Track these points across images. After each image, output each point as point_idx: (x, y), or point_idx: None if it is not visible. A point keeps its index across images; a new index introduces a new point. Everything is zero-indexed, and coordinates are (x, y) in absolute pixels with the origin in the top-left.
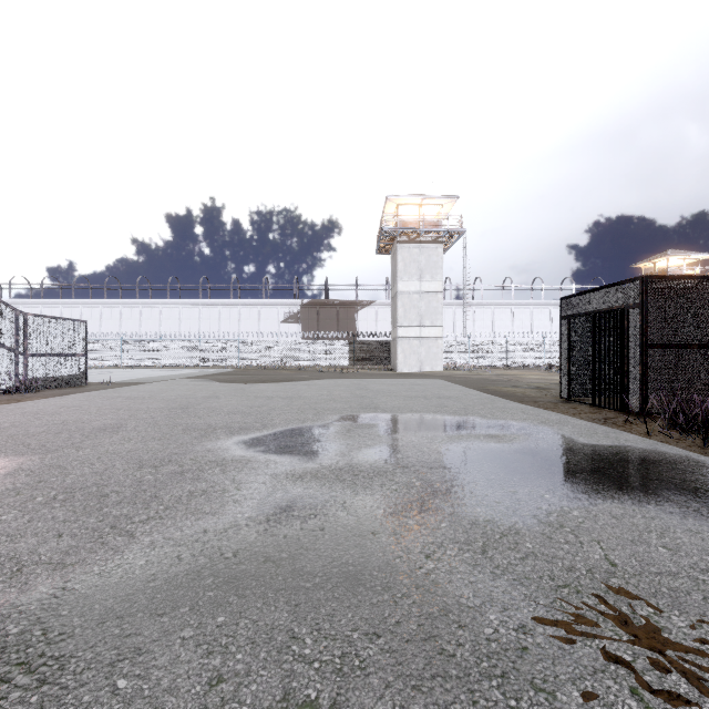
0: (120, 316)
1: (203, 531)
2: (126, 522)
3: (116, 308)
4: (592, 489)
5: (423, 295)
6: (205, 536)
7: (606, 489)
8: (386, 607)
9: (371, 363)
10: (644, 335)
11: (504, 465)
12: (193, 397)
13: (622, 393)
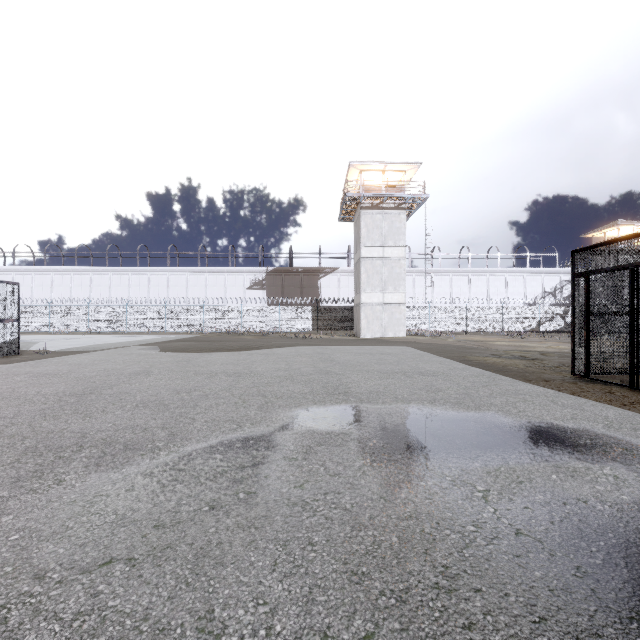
0: (90, 283)
1: None
2: None
3: (87, 275)
4: None
5: (386, 261)
6: None
7: None
8: None
9: (334, 329)
10: None
11: None
12: (118, 373)
13: None
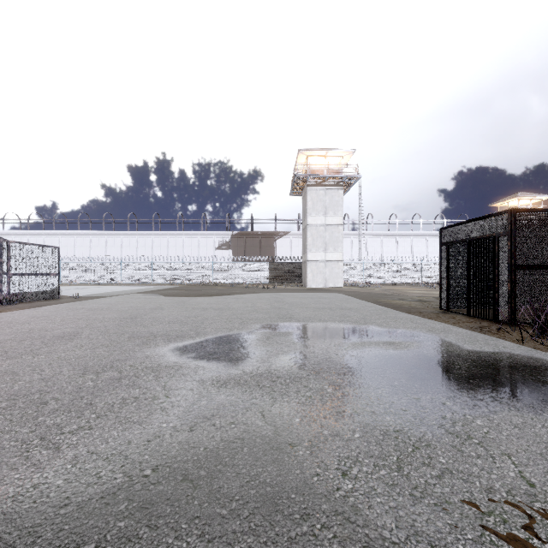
0: (90, 244)
1: (127, 443)
2: (56, 432)
3: (87, 238)
4: (487, 395)
5: (327, 227)
6: (128, 449)
7: (500, 395)
8: (305, 543)
9: (286, 281)
10: (512, 257)
11: (404, 371)
12: (142, 308)
13: (493, 306)
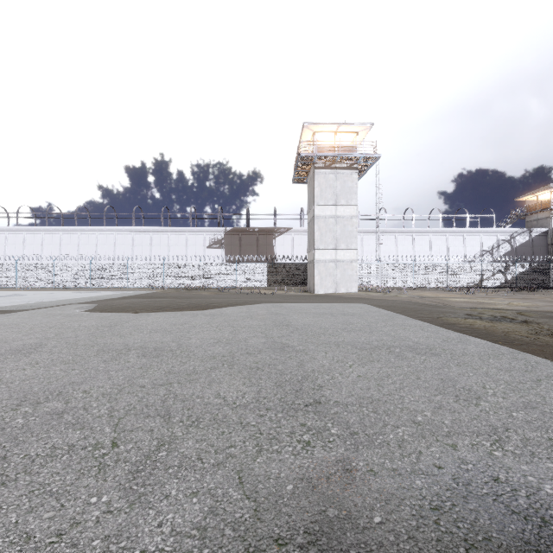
0: (60, 241)
1: None
2: None
3: (57, 234)
4: None
5: (339, 219)
6: None
7: None
8: None
9: (288, 285)
10: None
11: None
12: None
13: None
